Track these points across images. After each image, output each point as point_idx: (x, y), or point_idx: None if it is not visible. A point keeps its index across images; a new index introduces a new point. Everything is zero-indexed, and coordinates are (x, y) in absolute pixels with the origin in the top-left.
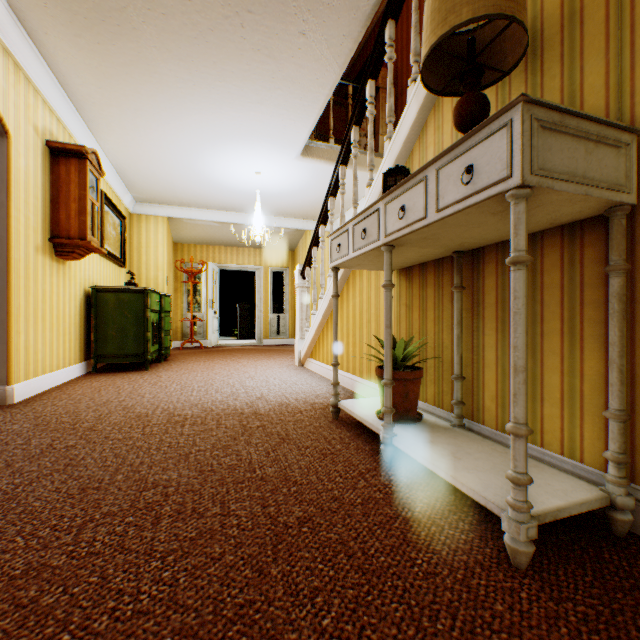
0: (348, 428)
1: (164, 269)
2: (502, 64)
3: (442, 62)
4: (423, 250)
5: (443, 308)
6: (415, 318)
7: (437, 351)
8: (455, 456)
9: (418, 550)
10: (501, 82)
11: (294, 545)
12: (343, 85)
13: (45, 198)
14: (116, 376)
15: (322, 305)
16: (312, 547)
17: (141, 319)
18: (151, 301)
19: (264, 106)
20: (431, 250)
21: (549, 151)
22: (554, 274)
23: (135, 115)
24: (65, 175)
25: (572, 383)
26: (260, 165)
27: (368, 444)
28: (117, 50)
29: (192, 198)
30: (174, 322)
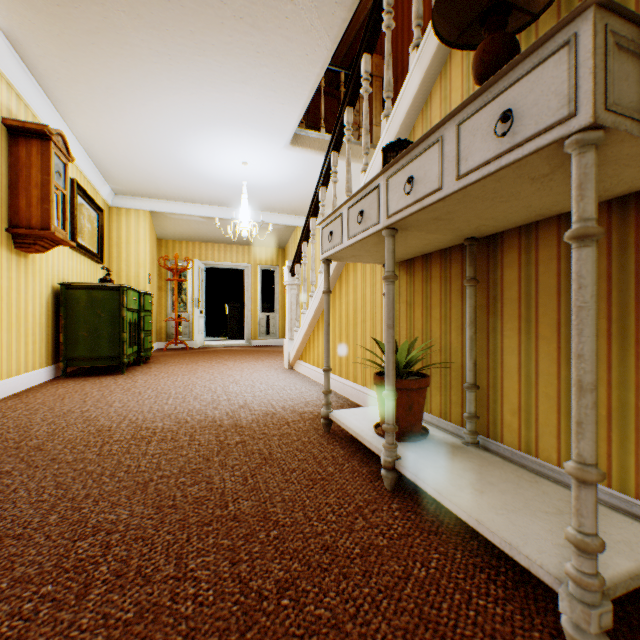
0: (341, 444)
1: (146, 266)
2: (530, 6)
3: (456, 7)
4: (430, 236)
5: (451, 305)
6: (417, 317)
7: (444, 355)
8: (476, 488)
9: (441, 637)
10: (525, 34)
11: (269, 632)
12: (335, 72)
13: (1, 182)
14: (87, 381)
15: (313, 303)
16: (294, 635)
17: (116, 319)
18: (128, 299)
19: (249, 86)
20: (440, 236)
21: (625, 81)
22: (598, 261)
23: (107, 94)
24: (25, 158)
25: (624, 398)
26: (247, 154)
27: (365, 465)
28: (80, 14)
29: (175, 191)
30: (158, 322)
